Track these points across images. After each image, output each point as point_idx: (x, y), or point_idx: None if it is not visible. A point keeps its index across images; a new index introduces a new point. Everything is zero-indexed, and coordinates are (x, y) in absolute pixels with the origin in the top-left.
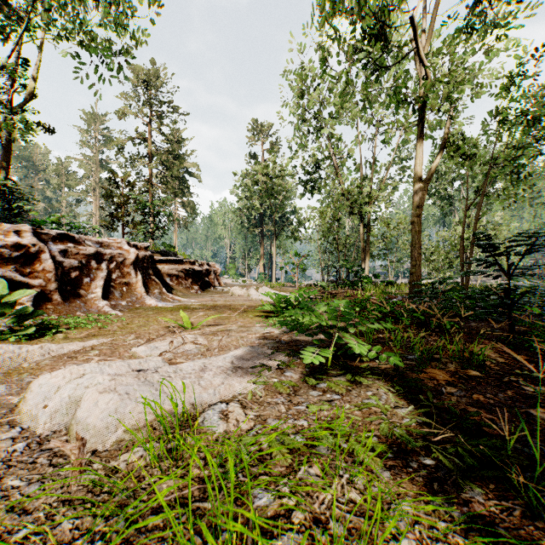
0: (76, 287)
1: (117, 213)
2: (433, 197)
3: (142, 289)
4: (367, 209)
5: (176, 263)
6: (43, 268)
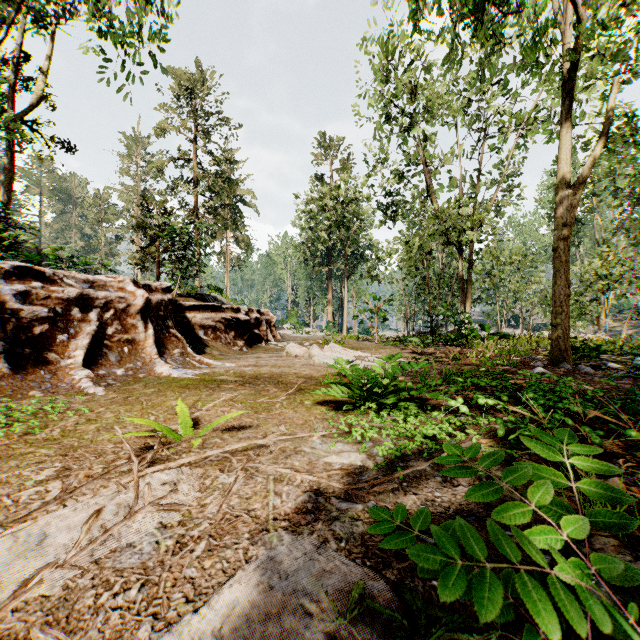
0: (42, 349)
1: (149, 247)
2: (552, 224)
3: (153, 350)
4: (469, 238)
5: (213, 310)
6: None
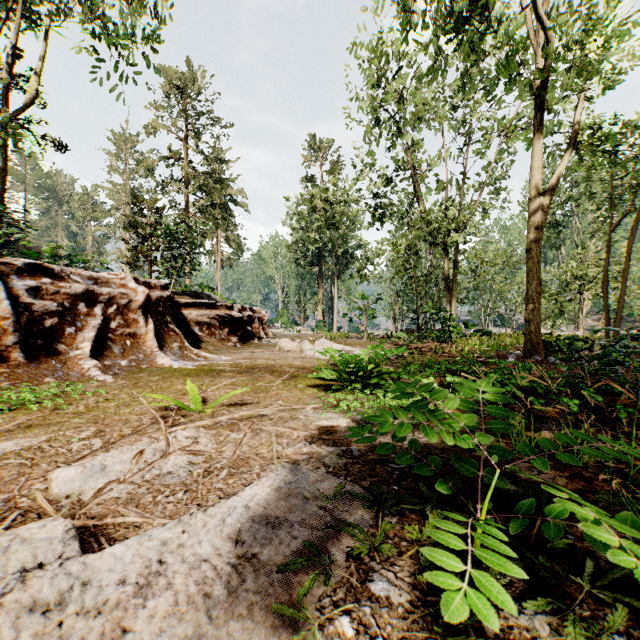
0: (52, 340)
1: (141, 246)
2: None
3: (154, 343)
4: (454, 239)
5: (208, 307)
6: None
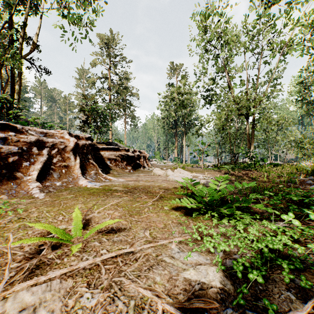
0: (13, 170)
1: (86, 120)
2: (298, 104)
3: (78, 171)
4: (253, 111)
5: (115, 150)
6: None
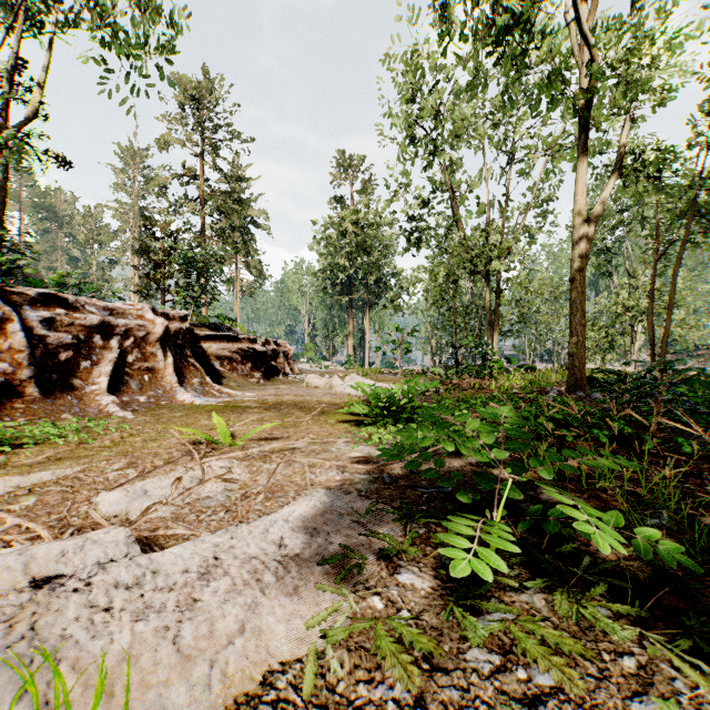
0: (67, 375)
1: (154, 274)
2: None
3: (173, 378)
4: (496, 267)
5: (229, 341)
6: (11, 346)
